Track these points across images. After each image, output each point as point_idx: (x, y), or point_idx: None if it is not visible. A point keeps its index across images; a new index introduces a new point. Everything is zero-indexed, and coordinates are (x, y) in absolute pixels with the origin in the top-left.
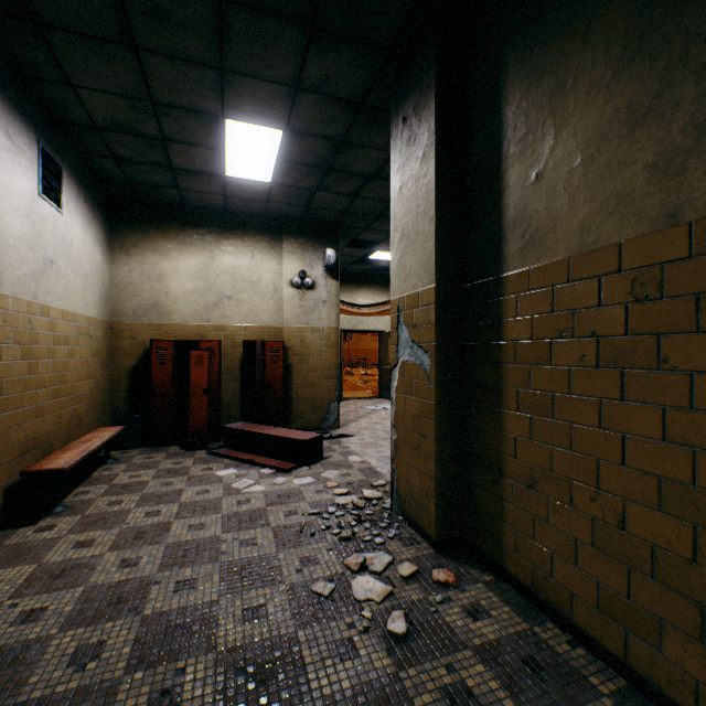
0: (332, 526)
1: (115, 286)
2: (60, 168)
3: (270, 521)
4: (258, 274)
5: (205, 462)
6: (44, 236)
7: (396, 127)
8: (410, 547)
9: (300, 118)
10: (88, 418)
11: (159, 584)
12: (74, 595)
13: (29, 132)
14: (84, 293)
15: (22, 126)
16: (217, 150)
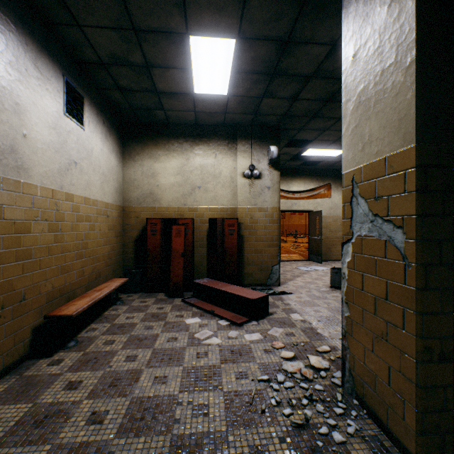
0: (282, 401)
1: (126, 182)
2: (82, 97)
3: (223, 383)
4: (219, 169)
5: (179, 309)
6: (69, 144)
7: None
8: None
9: (250, 21)
10: (106, 272)
11: None
12: None
13: (55, 68)
14: (102, 186)
15: (49, 62)
16: (186, 70)
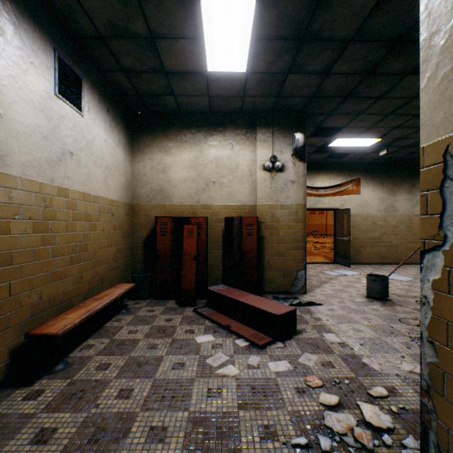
0: None
1: (134, 177)
2: (80, 79)
3: (242, 446)
4: (236, 161)
5: (189, 322)
6: (62, 131)
7: None
8: None
9: None
10: (110, 276)
11: None
12: None
13: (43, 39)
14: (106, 181)
15: (35, 31)
16: (197, 40)
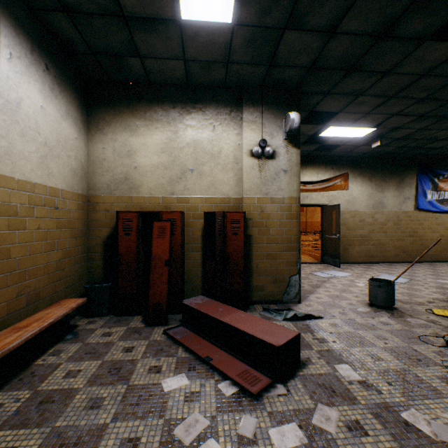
0: None
1: (91, 162)
2: None
3: None
4: (218, 146)
5: (156, 353)
6: None
7: None
8: None
9: None
10: (52, 290)
11: None
12: None
13: None
14: (43, 163)
15: None
16: None
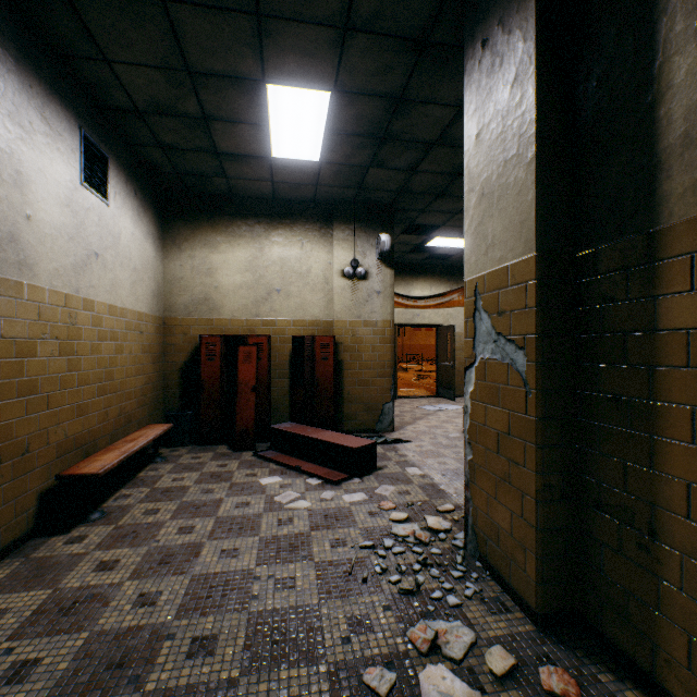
0: (389, 569)
1: (167, 281)
2: (106, 158)
3: (313, 552)
4: (308, 264)
5: (250, 466)
6: (87, 227)
7: (472, 57)
8: (498, 617)
9: (350, 72)
10: (139, 415)
11: (172, 638)
12: (75, 643)
13: (69, 118)
14: (134, 288)
15: (61, 110)
16: (261, 126)
